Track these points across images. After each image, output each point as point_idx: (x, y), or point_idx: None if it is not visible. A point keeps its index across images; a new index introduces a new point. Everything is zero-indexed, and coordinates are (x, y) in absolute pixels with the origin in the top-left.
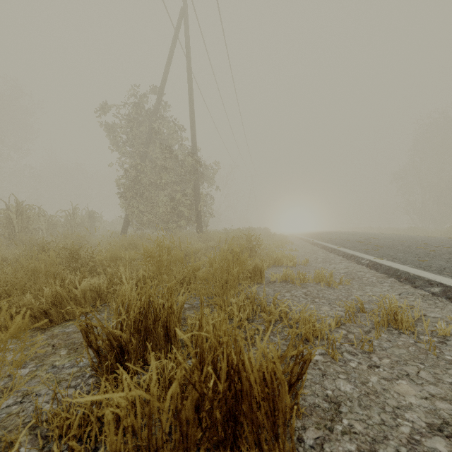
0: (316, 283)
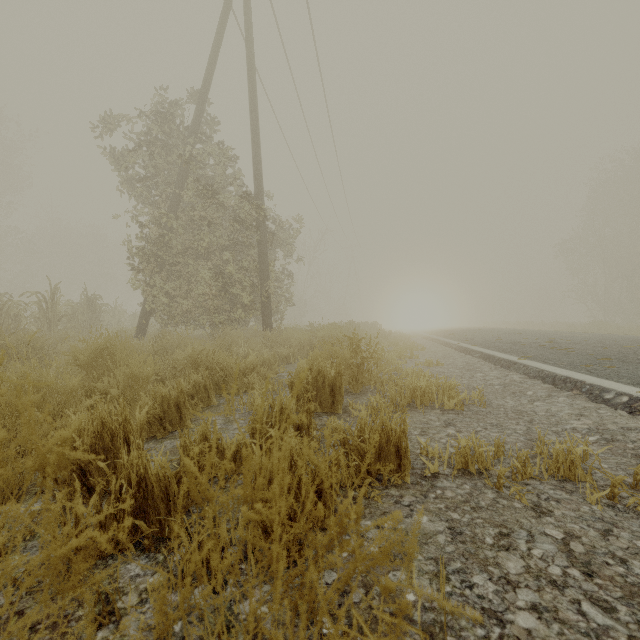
0: (559, 482)
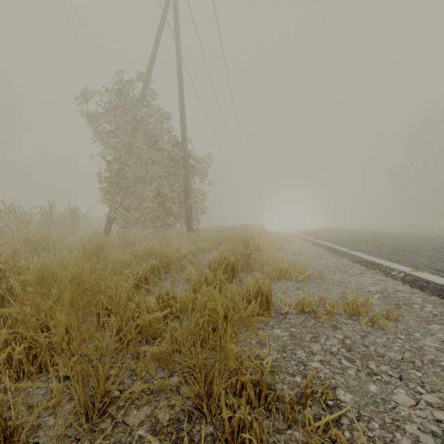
0: (350, 316)
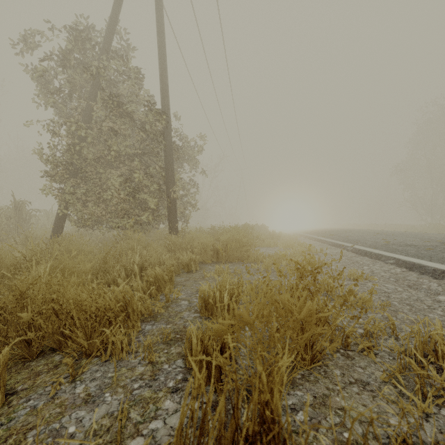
0: None
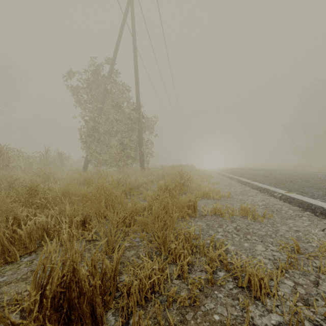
0: (242, 216)
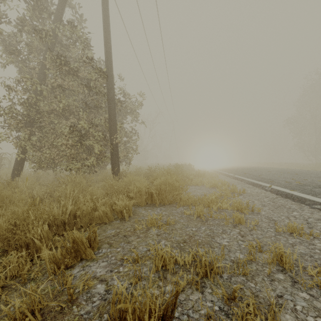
0: None
